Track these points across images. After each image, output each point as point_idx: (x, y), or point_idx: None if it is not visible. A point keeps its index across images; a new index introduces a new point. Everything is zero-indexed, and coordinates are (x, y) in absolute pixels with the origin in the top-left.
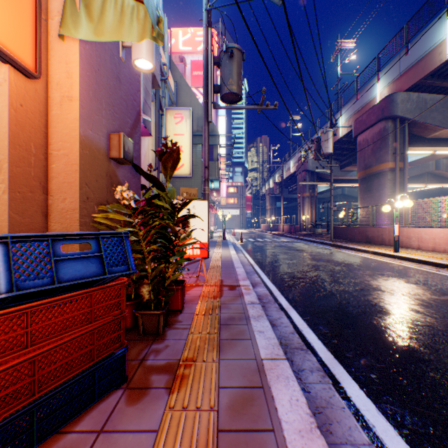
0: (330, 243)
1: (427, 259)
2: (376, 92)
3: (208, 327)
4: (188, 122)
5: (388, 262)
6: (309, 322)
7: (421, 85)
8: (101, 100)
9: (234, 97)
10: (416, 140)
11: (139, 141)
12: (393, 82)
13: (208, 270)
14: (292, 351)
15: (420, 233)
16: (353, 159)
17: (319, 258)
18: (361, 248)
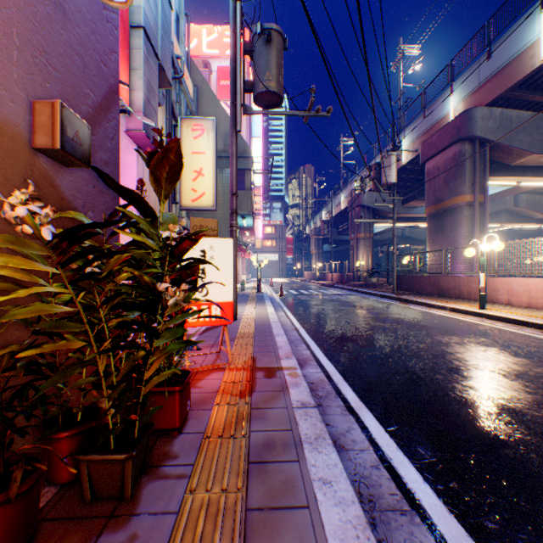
0: (394, 297)
1: (527, 319)
2: (450, 107)
3: (226, 472)
4: (211, 137)
5: (475, 322)
6: (398, 438)
7: (505, 99)
8: (5, 25)
9: (273, 99)
10: (497, 168)
11: (115, 135)
12: (470, 95)
13: (235, 340)
14: (386, 520)
15: (510, 284)
16: (417, 193)
17: (385, 318)
18: (436, 304)
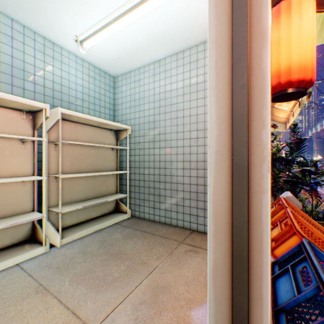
0: None
1: None
2: None
3: None
4: None
5: None
6: None
7: None
8: None
9: None
10: None
11: None
12: None
13: None
14: None
15: None
16: None
17: None
18: None
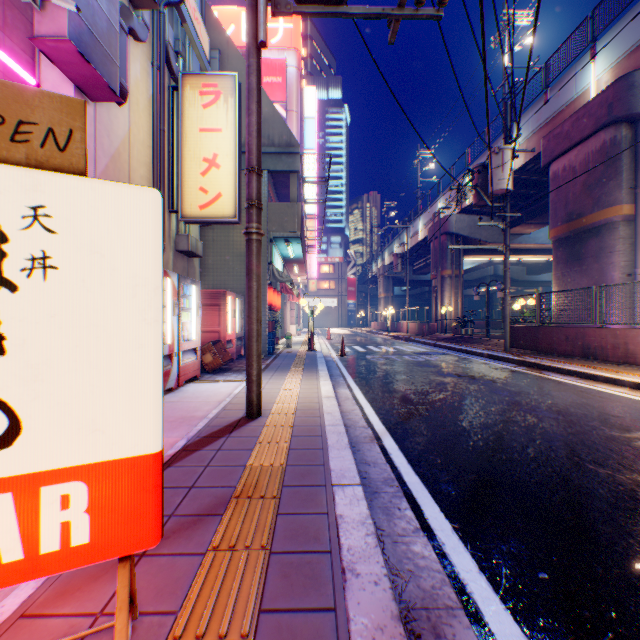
0: (514, 359)
1: None
2: (591, 78)
3: None
4: (231, 104)
5: None
6: None
7: None
8: None
9: None
10: None
11: None
12: (628, 55)
13: (223, 514)
14: None
15: None
16: (526, 214)
17: (531, 405)
18: (599, 374)
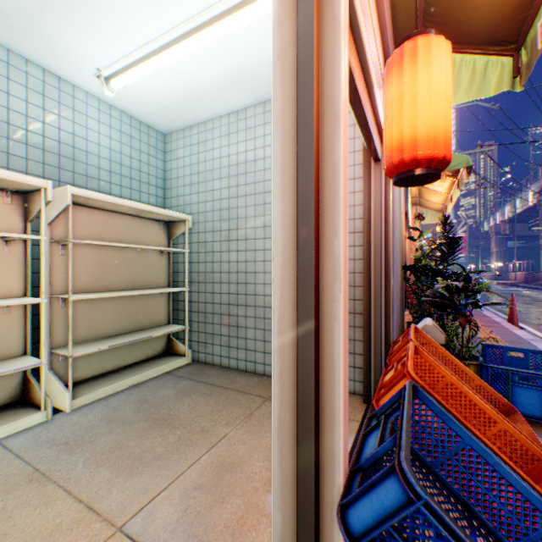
0: None
1: None
2: None
3: None
4: None
5: None
6: (503, 314)
7: None
8: None
9: None
10: None
11: None
12: None
13: None
14: None
15: None
16: None
17: (540, 301)
18: None
